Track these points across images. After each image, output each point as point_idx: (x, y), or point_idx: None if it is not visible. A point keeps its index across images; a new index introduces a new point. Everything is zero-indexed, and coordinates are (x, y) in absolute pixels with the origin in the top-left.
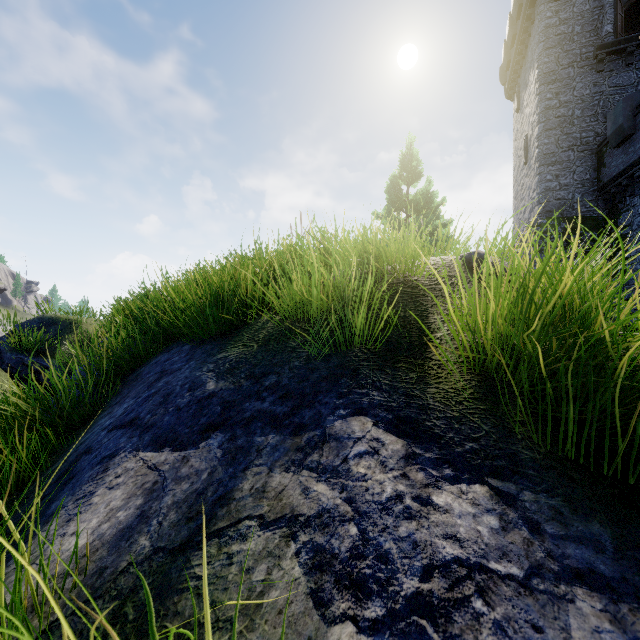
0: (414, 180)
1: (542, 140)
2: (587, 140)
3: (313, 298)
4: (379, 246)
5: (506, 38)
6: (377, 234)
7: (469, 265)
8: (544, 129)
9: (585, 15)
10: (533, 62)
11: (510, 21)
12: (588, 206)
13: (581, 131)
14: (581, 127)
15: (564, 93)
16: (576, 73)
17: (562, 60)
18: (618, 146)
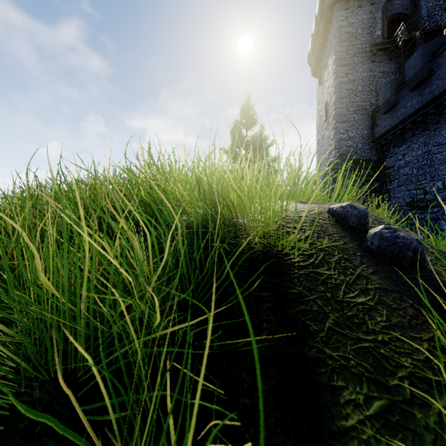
0: (252, 126)
1: (337, 105)
2: (365, 107)
3: (78, 324)
4: (225, 191)
5: (313, 33)
6: (222, 174)
7: (345, 224)
8: (339, 97)
9: (364, 22)
10: (331, 50)
11: (315, 21)
12: (366, 152)
13: (362, 101)
14: (362, 98)
15: (351, 74)
16: (359, 61)
17: (350, 51)
18: (386, 112)
